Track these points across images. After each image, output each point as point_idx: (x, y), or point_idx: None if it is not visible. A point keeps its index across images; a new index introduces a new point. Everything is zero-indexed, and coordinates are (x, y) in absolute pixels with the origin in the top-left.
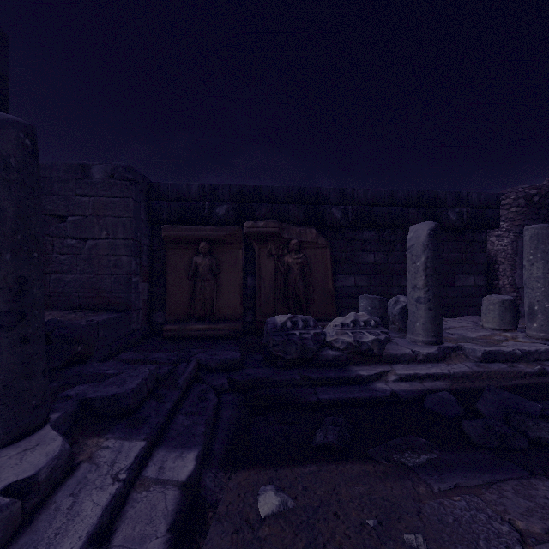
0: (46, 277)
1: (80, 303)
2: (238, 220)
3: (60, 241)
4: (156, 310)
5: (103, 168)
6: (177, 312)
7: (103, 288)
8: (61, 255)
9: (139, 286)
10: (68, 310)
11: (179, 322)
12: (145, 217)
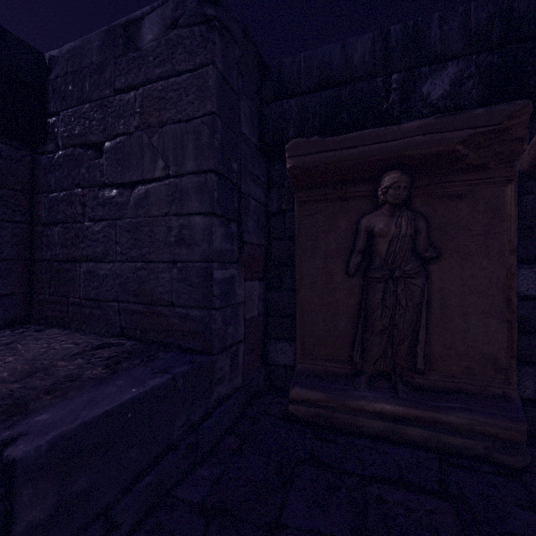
0: (76, 268)
1: (121, 323)
2: (496, 101)
3: (93, 194)
4: (275, 338)
5: (158, 15)
6: (320, 353)
7: (158, 294)
8: (94, 222)
9: (236, 290)
10: (104, 335)
11: (326, 380)
12: (251, 136)
